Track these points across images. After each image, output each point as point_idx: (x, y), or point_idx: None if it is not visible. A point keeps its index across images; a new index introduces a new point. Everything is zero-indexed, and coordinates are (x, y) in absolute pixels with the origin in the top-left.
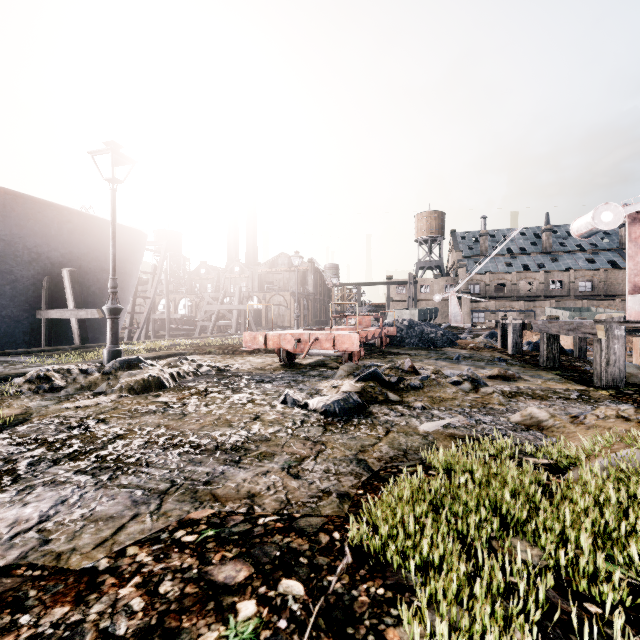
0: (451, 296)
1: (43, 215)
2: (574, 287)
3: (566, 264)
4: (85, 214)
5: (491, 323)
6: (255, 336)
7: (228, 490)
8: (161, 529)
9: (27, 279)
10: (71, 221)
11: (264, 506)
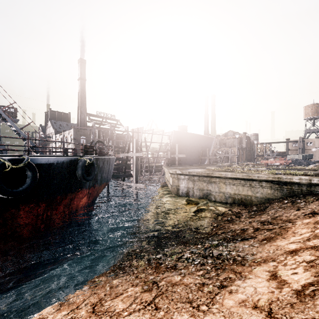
0: None
1: (203, 138)
2: None
3: None
4: (207, 136)
5: None
6: (263, 161)
7: None
8: None
9: (199, 151)
10: (206, 138)
11: None
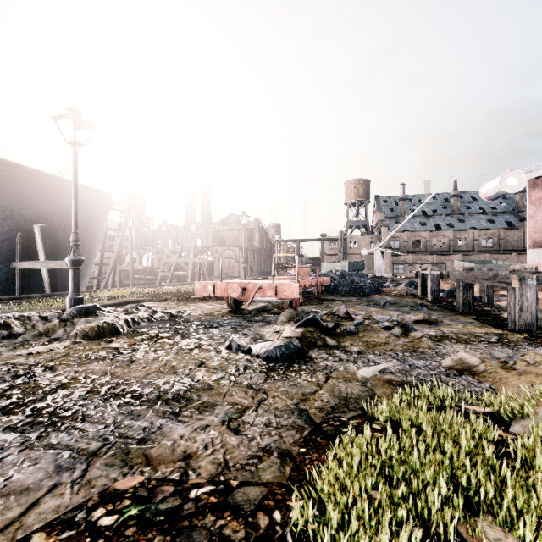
0: (376, 250)
1: (16, 177)
2: (477, 243)
3: (471, 224)
4: (55, 177)
5: (409, 273)
6: (205, 285)
7: (163, 450)
8: (79, 505)
9: (2, 234)
10: (42, 183)
11: (199, 470)
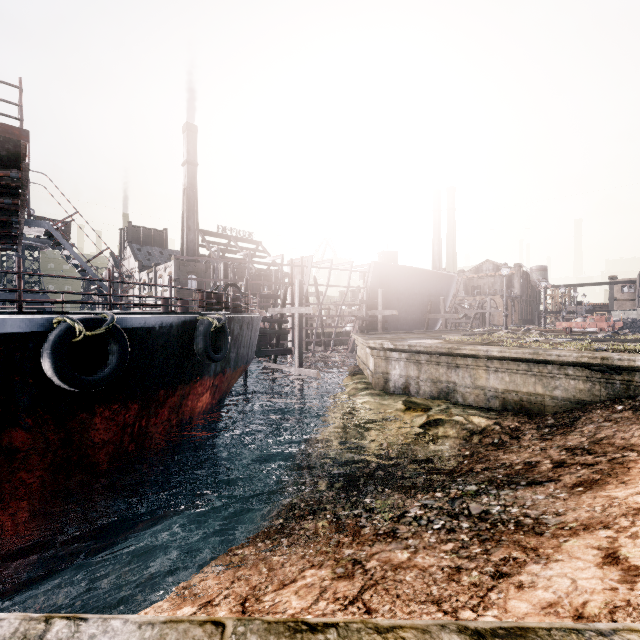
0: None
1: (433, 277)
2: None
3: None
4: (442, 273)
5: None
6: (560, 323)
7: None
8: None
9: (425, 302)
10: (438, 277)
11: None
